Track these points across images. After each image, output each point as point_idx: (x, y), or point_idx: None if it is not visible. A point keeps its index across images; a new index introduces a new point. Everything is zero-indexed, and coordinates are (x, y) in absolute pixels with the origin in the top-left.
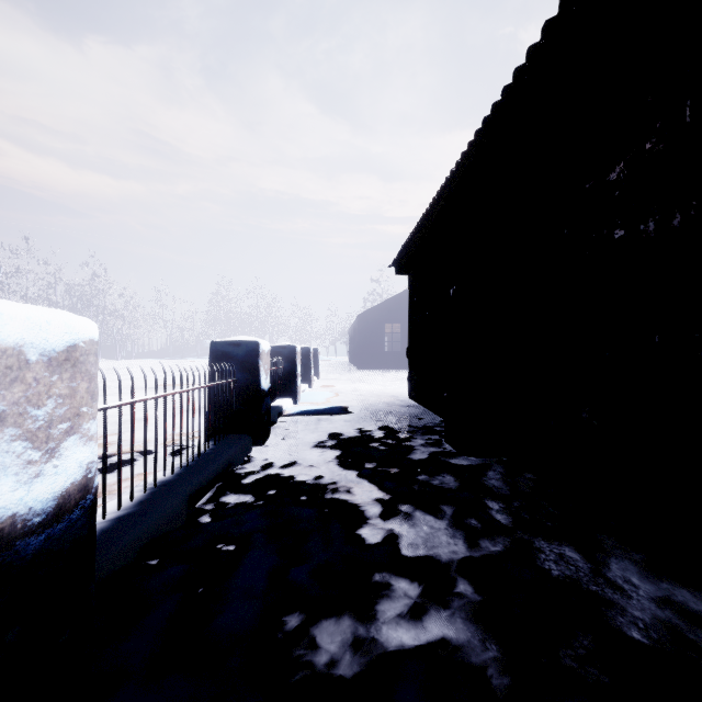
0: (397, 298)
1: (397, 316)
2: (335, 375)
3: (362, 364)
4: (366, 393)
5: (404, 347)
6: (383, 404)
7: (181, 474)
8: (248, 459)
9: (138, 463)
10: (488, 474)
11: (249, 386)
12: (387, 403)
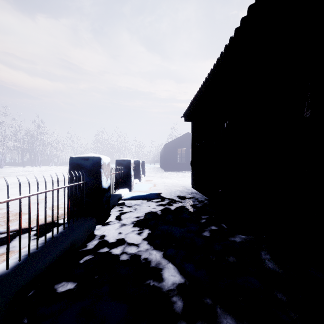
0: (184, 136)
1: (184, 145)
2: (153, 174)
3: (166, 168)
4: (169, 184)
5: (187, 160)
6: (178, 191)
7: (20, 265)
8: (89, 237)
9: (12, 241)
10: (259, 253)
11: (94, 186)
12: (180, 190)
